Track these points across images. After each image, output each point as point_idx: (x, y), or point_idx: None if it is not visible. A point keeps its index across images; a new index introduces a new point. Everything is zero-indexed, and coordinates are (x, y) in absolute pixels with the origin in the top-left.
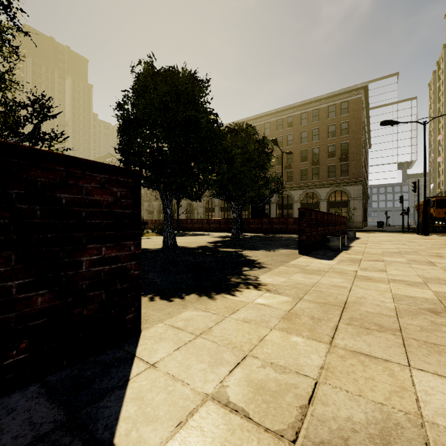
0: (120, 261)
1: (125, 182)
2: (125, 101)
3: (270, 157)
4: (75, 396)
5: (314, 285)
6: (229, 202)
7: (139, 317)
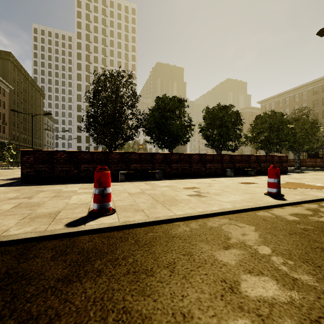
0: (286, 165)
1: (286, 157)
2: (257, 126)
3: (319, 129)
4: (286, 174)
5: (321, 174)
6: (293, 152)
7: (287, 172)
